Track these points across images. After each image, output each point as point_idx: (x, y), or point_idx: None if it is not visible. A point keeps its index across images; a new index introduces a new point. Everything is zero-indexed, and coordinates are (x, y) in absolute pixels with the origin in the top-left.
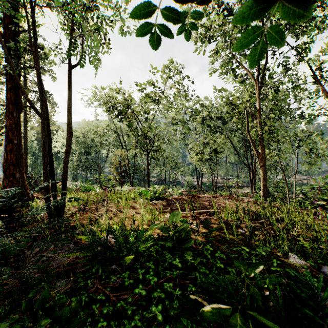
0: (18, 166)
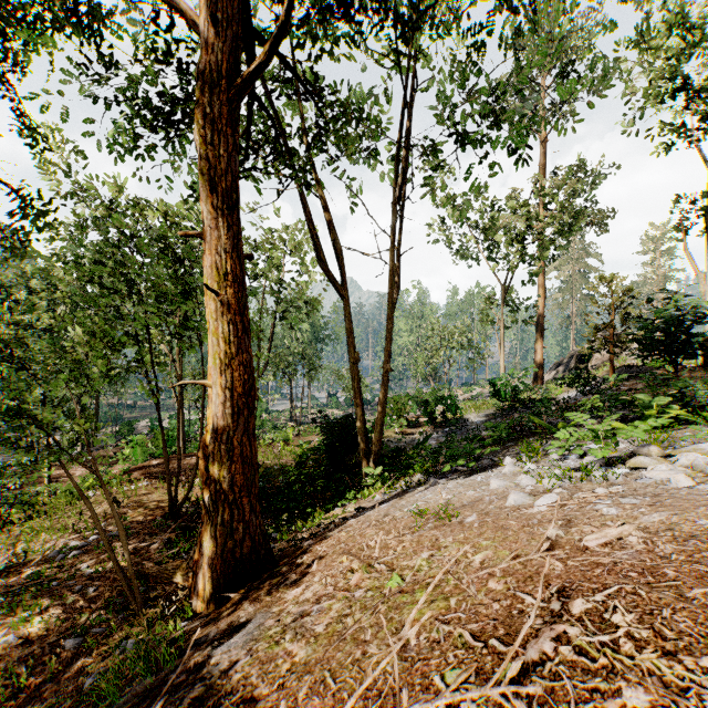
0: None
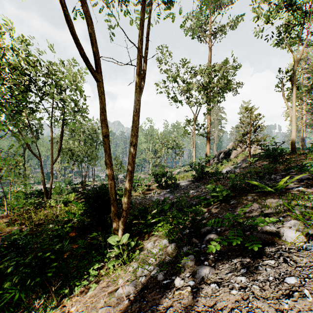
0: None
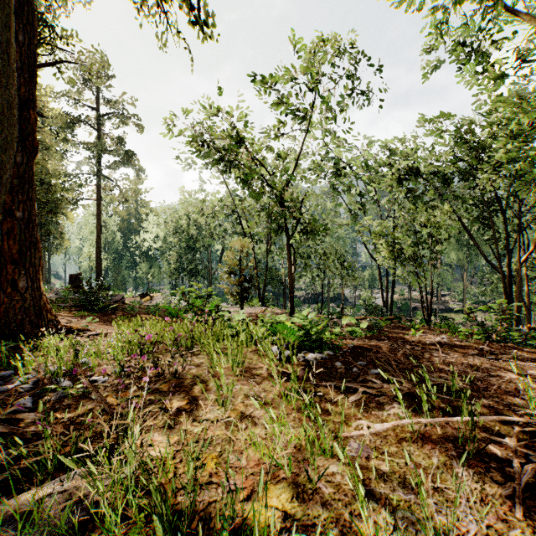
0: (24, 265)
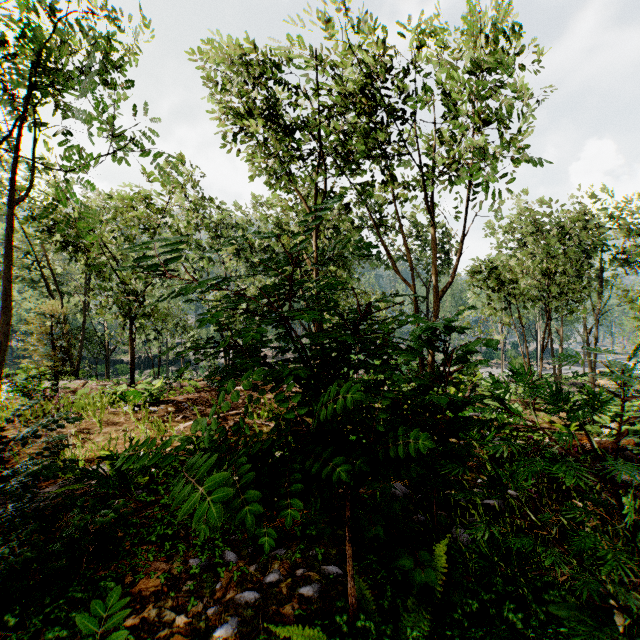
0: None
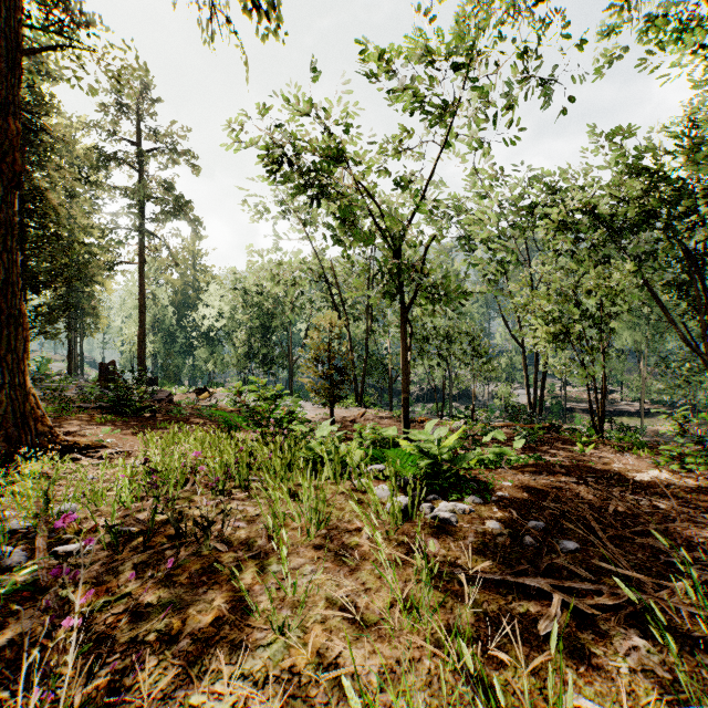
0: None
